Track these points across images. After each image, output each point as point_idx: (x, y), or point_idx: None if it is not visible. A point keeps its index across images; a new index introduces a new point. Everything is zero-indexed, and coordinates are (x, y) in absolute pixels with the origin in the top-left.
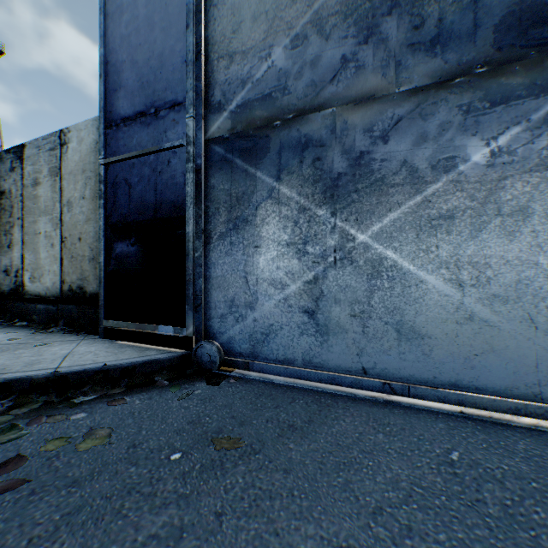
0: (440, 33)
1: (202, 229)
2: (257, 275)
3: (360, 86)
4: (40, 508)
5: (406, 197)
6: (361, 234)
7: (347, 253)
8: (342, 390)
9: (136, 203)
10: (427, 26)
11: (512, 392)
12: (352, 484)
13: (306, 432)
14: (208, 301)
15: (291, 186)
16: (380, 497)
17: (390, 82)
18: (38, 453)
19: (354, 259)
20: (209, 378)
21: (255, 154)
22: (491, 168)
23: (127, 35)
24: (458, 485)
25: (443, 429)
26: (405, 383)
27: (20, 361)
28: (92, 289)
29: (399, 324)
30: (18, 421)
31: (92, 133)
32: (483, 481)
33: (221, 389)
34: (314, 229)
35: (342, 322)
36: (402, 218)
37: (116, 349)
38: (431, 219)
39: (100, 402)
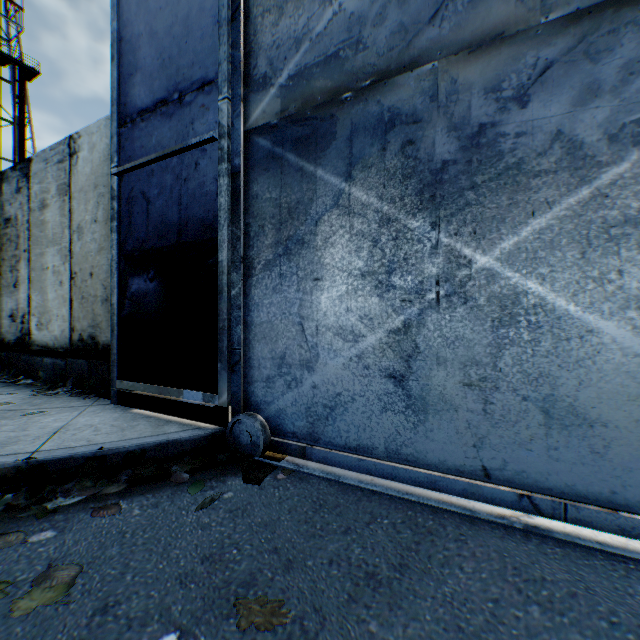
0: None
1: (241, 257)
2: (317, 320)
3: (478, 21)
4: None
5: (561, 191)
6: (482, 254)
7: (457, 286)
8: (449, 499)
9: (156, 223)
10: None
11: None
12: None
13: (399, 593)
14: (249, 358)
15: (368, 186)
16: None
17: (531, 8)
18: None
19: (470, 296)
20: (248, 469)
21: (315, 144)
22: None
23: None
24: None
25: None
26: (557, 497)
27: None
28: (105, 339)
29: (547, 400)
30: None
31: (106, 136)
32: None
33: (263, 490)
34: (404, 251)
35: (448, 394)
36: (555, 227)
37: (126, 422)
38: (607, 226)
39: (83, 510)
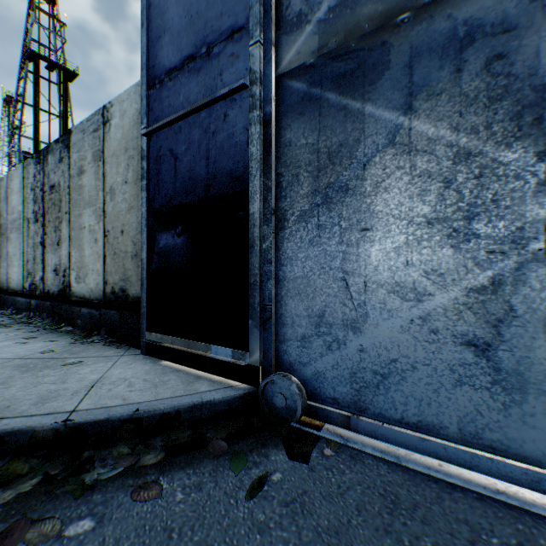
0: None
1: (272, 209)
2: (365, 276)
3: None
4: None
5: None
6: None
7: None
8: None
9: (183, 179)
10: None
11: None
12: None
13: None
14: (281, 315)
15: (436, 117)
16: None
17: None
18: None
19: None
20: (288, 439)
21: (361, 78)
22: None
23: None
24: None
25: None
26: None
27: (35, 392)
28: (134, 292)
29: None
30: None
31: (135, 102)
32: None
33: (314, 473)
34: (492, 190)
35: None
36: None
37: (157, 376)
38: None
39: (121, 488)
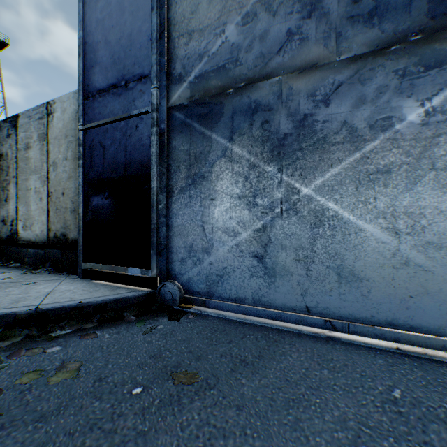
0: (377, 6)
1: (165, 185)
2: (212, 224)
3: (303, 56)
4: (6, 444)
5: (346, 154)
6: (305, 187)
7: (292, 205)
8: (288, 326)
9: (109, 162)
10: (365, 0)
11: (445, 331)
12: (302, 422)
13: (257, 367)
14: (170, 247)
15: (242, 146)
16: (330, 437)
17: (331, 52)
18: (13, 386)
19: (299, 210)
20: (170, 313)
21: (211, 119)
22: (426, 126)
23: (101, 19)
24: (404, 425)
25: (383, 365)
26: (345, 320)
27: (9, 298)
28: (73, 236)
29: (339, 268)
30: (0, 354)
31: (73, 104)
32: (427, 421)
33: (181, 324)
34: (263, 184)
35: (287, 266)
36: (343, 173)
37: (92, 288)
38: (369, 174)
39: (74, 336)
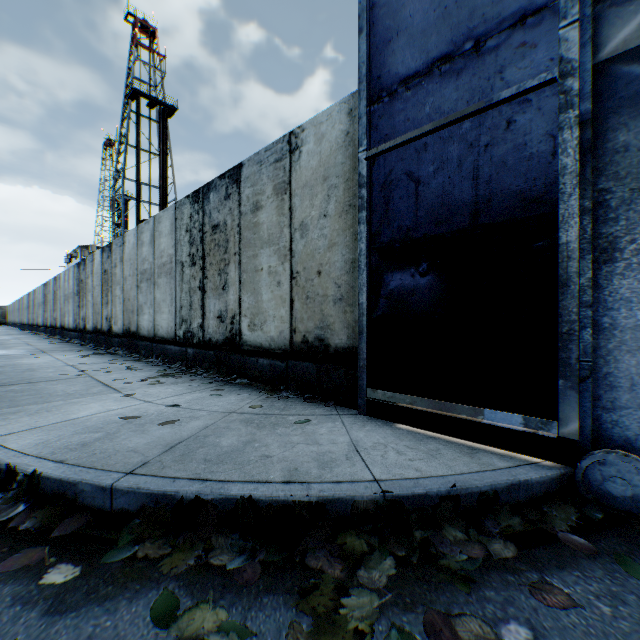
0: None
1: (589, 236)
2: None
3: None
4: None
5: None
6: None
7: None
8: None
9: (430, 206)
10: None
11: None
12: None
13: None
14: (606, 374)
15: None
16: None
17: None
18: None
19: None
20: None
21: None
22: None
23: None
24: None
25: None
26: None
27: (302, 454)
28: (337, 342)
29: None
30: (398, 617)
31: (339, 122)
32: None
33: None
34: None
35: None
36: None
37: (417, 443)
38: None
39: (510, 586)
